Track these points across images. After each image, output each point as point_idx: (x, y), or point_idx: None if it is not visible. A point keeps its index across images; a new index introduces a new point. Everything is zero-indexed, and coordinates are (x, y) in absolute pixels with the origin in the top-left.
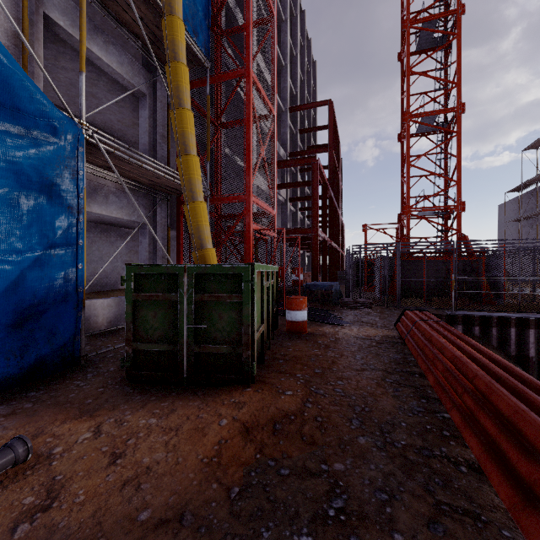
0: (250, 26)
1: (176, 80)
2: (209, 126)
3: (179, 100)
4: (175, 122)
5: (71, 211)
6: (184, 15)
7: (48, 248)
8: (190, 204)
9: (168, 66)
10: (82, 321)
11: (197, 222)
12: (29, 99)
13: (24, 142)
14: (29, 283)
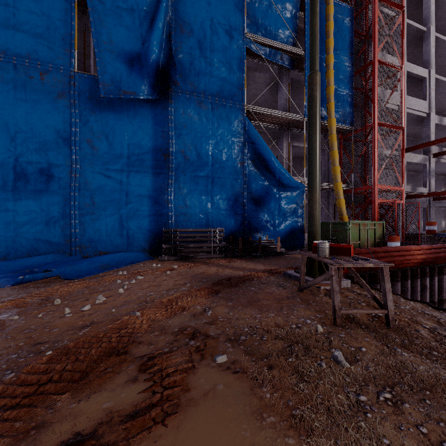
0: (375, 102)
1: (333, 157)
2: (353, 157)
3: (333, 164)
4: (332, 172)
5: (302, 207)
6: (338, 120)
7: (297, 218)
8: (337, 200)
9: (330, 152)
10: (304, 237)
11: (339, 206)
12: (295, 185)
13: (293, 194)
14: (294, 226)
